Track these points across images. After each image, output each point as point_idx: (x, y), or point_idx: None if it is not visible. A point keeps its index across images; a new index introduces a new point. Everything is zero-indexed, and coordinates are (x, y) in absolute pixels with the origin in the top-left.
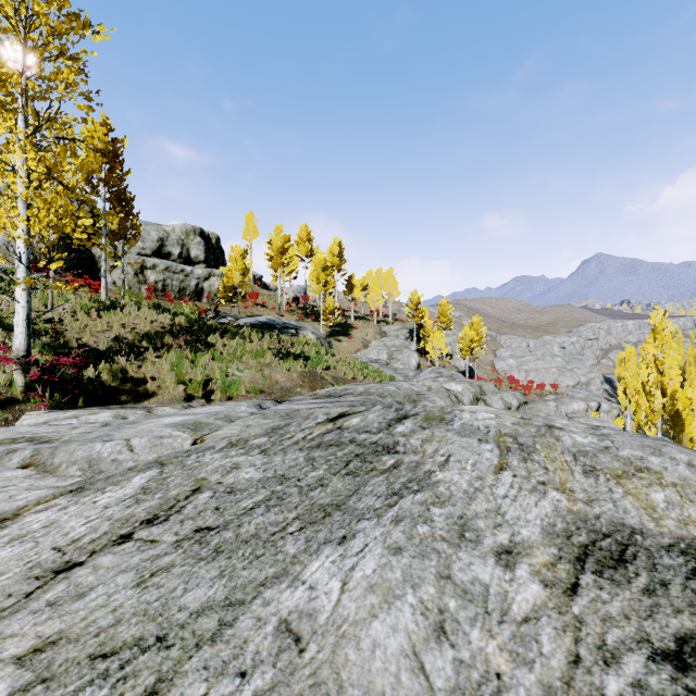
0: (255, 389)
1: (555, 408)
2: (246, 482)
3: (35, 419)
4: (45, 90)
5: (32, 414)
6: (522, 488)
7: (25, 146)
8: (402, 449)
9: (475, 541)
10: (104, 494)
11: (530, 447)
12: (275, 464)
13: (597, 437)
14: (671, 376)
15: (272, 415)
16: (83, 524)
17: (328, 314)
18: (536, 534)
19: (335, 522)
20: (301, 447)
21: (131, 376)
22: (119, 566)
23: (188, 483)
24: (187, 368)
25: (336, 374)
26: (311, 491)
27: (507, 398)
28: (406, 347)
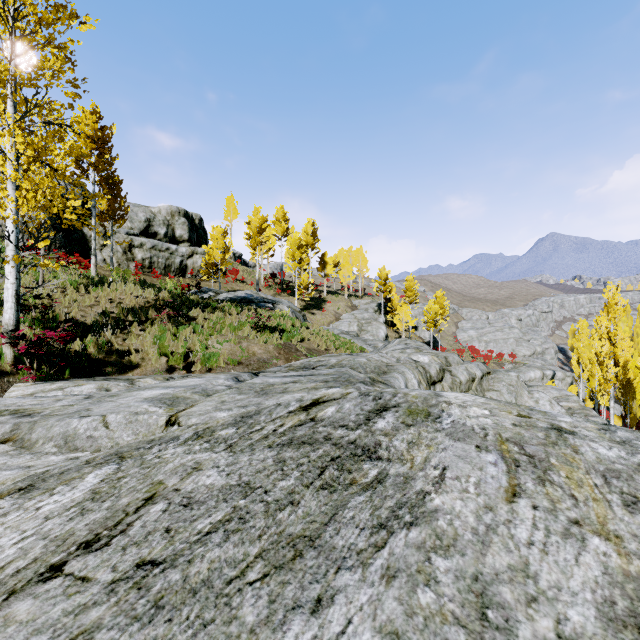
0: (233, 361)
1: (516, 378)
2: (206, 490)
3: (22, 390)
4: (34, 78)
5: (19, 386)
6: (550, 530)
7: (14, 130)
8: (386, 454)
9: (505, 629)
10: (51, 497)
11: (543, 461)
12: (241, 466)
13: (625, 449)
14: (623, 347)
15: (247, 390)
16: (14, 543)
17: (303, 289)
18: (592, 621)
19: (307, 569)
20: (271, 443)
21: (115, 349)
22: (34, 620)
23: (142, 488)
24: (169, 340)
25: (310, 346)
26: (279, 510)
27: (471, 369)
28: (375, 319)
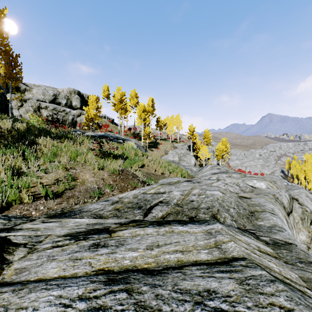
0: (47, 193)
1: None
2: None
3: None
4: None
5: None
6: None
7: None
8: None
9: None
10: None
11: None
12: None
13: None
14: None
15: None
16: None
17: (146, 136)
18: None
19: None
20: None
21: None
22: None
23: None
24: None
25: (149, 170)
26: None
27: (309, 195)
28: (188, 154)
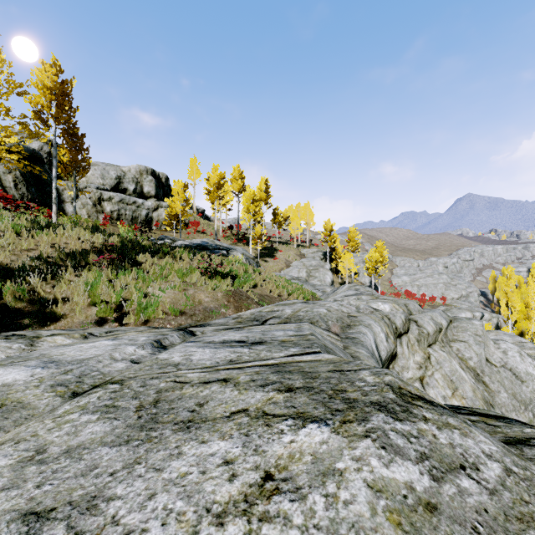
0: (174, 311)
1: (481, 327)
2: None
3: None
4: None
5: None
6: None
7: None
8: None
9: None
10: None
11: None
12: None
13: None
14: None
15: (128, 398)
16: None
17: (257, 239)
18: None
19: None
20: None
21: (38, 297)
22: None
23: None
24: (103, 288)
25: (262, 292)
26: None
27: (436, 318)
28: (321, 266)
